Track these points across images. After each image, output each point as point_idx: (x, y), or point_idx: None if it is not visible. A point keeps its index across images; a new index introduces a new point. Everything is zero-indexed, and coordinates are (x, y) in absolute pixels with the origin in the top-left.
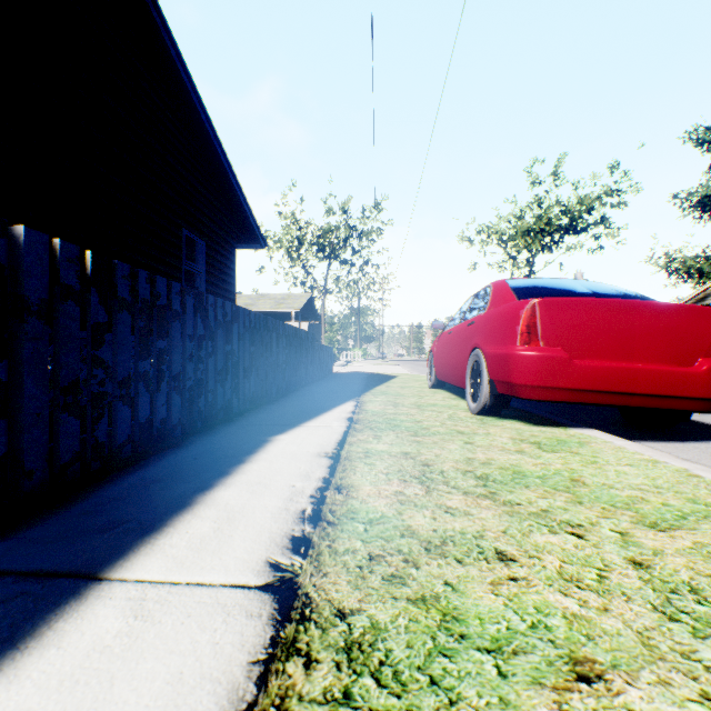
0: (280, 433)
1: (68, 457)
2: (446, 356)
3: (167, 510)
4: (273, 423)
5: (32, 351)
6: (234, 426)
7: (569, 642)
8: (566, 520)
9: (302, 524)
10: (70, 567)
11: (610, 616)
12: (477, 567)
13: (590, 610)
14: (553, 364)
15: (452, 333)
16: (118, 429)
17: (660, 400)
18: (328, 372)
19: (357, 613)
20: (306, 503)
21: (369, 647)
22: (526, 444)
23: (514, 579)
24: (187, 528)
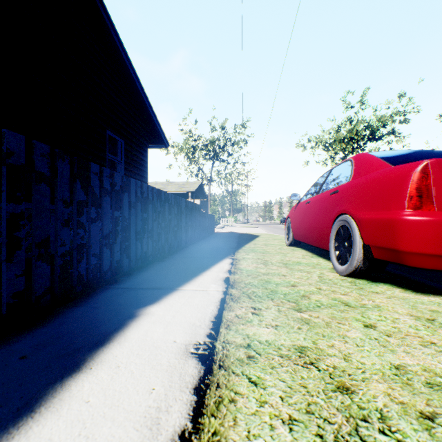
0: (153, 302)
1: None
2: (304, 221)
3: None
4: (153, 286)
5: None
6: (114, 289)
7: None
8: None
9: None
10: None
11: None
12: None
13: None
14: None
15: (311, 202)
16: None
17: None
18: (211, 232)
19: None
20: None
21: None
22: None
23: None
24: None
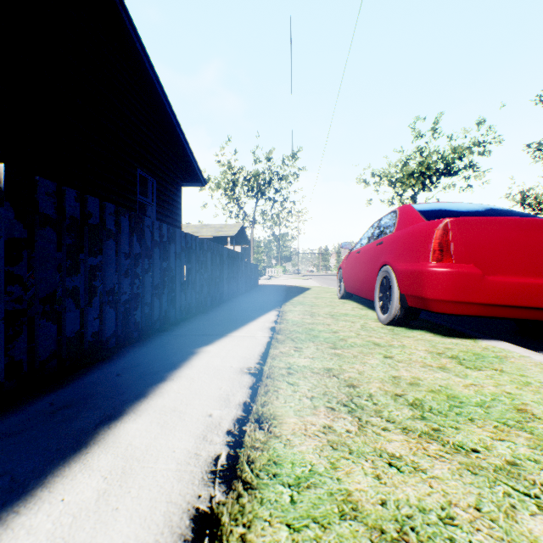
0: (207, 344)
1: None
2: (354, 272)
3: (55, 455)
4: (203, 333)
5: None
6: (168, 335)
7: None
8: None
9: (211, 486)
10: None
11: None
12: None
13: None
14: (467, 280)
15: (360, 252)
16: (40, 345)
17: None
18: (255, 285)
19: None
20: (220, 445)
21: None
22: (445, 359)
23: None
24: (65, 491)
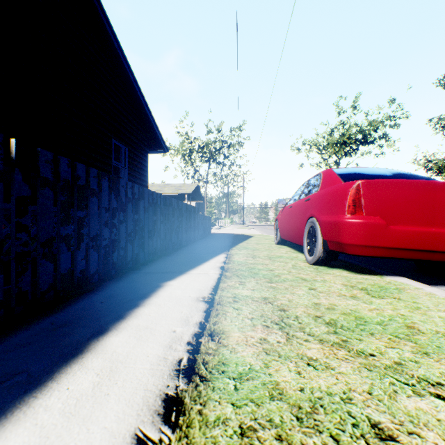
0: (170, 280)
1: None
2: (288, 222)
3: (59, 359)
4: (167, 271)
5: None
6: (139, 273)
7: None
8: (423, 377)
9: (177, 379)
10: None
11: None
12: None
13: None
14: (374, 229)
15: (292, 207)
16: (41, 279)
17: None
18: (208, 233)
19: None
20: (182, 352)
21: None
22: (356, 290)
23: None
24: (69, 383)
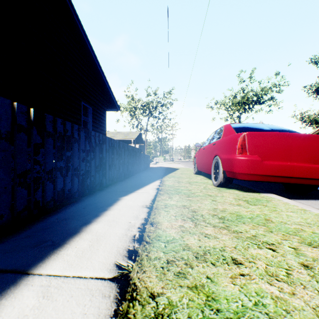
0: (125, 196)
1: (21, 208)
2: (202, 159)
3: (67, 235)
4: (122, 191)
5: (2, 157)
6: (103, 192)
7: (276, 315)
8: (265, 241)
9: (133, 243)
10: (14, 266)
11: (296, 297)
12: (222, 267)
13: (285, 294)
14: (254, 163)
15: (205, 149)
16: (47, 194)
17: (304, 180)
18: (148, 167)
19: (161, 295)
20: (135, 231)
21: (167, 317)
22: (241, 201)
23: (243, 275)
24: (76, 245)
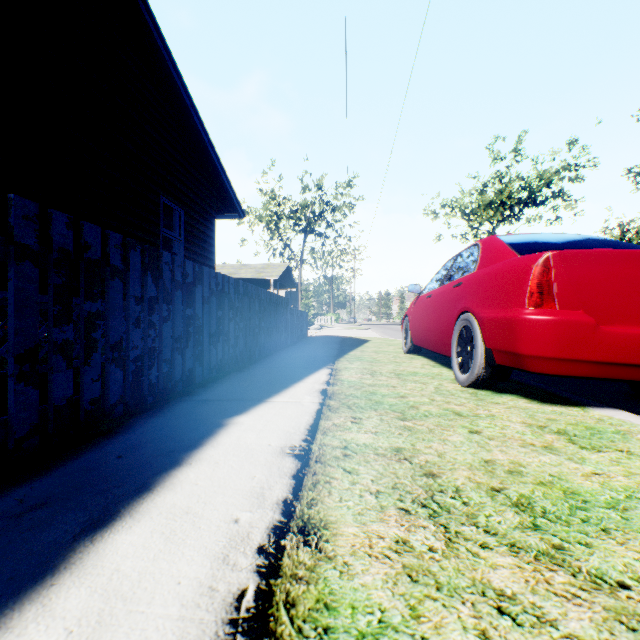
0: (240, 413)
1: None
2: (424, 320)
3: (4, 589)
4: (236, 398)
5: None
6: (191, 401)
7: None
8: None
9: None
10: None
11: None
12: None
13: None
14: (575, 331)
15: (432, 297)
16: (15, 418)
17: None
18: (303, 336)
19: None
20: (247, 572)
21: None
22: (550, 435)
23: None
24: None
